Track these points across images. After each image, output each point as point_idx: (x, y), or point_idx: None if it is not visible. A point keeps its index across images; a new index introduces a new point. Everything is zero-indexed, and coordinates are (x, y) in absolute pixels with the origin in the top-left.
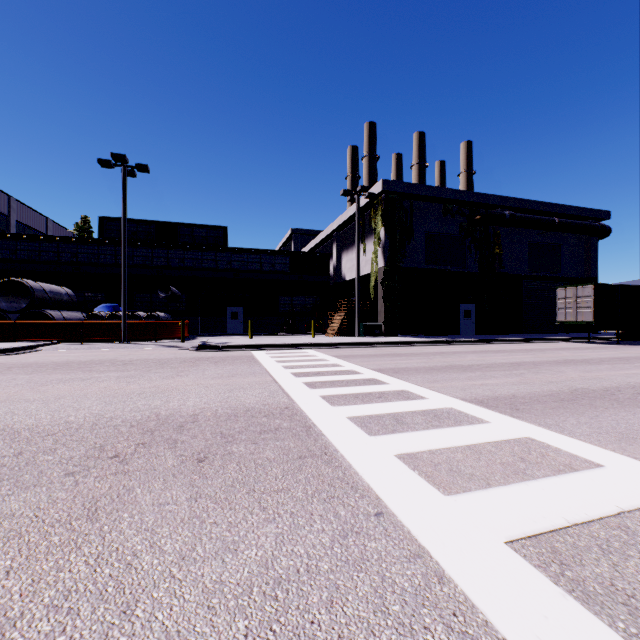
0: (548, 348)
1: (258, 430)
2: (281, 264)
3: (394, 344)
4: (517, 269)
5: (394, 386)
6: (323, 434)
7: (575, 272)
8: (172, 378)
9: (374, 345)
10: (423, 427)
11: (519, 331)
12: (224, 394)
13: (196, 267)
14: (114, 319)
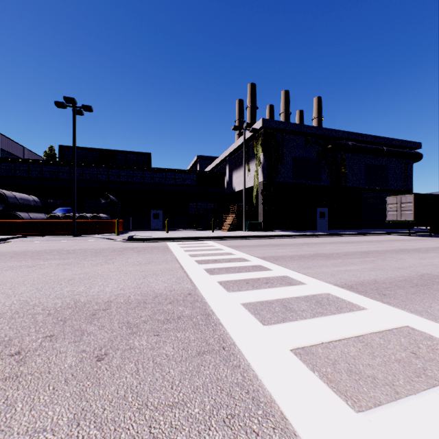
0: (383, 240)
1: (162, 319)
2: (189, 180)
3: (271, 237)
4: (357, 183)
5: (277, 272)
6: (221, 323)
7: (397, 185)
8: (101, 265)
9: (256, 237)
10: (310, 314)
11: (358, 227)
12: (139, 280)
13: (129, 181)
14: (68, 219)
